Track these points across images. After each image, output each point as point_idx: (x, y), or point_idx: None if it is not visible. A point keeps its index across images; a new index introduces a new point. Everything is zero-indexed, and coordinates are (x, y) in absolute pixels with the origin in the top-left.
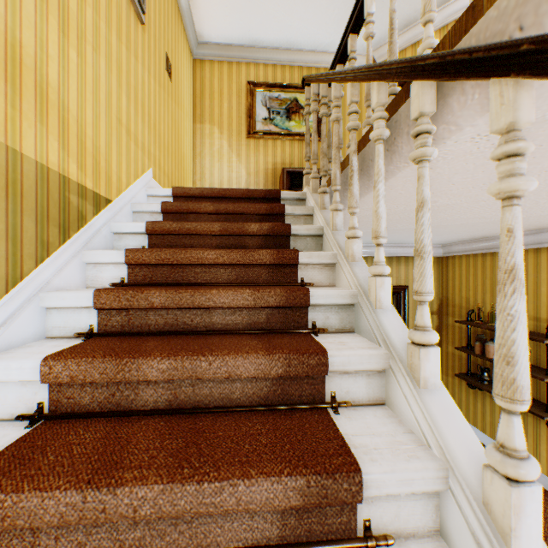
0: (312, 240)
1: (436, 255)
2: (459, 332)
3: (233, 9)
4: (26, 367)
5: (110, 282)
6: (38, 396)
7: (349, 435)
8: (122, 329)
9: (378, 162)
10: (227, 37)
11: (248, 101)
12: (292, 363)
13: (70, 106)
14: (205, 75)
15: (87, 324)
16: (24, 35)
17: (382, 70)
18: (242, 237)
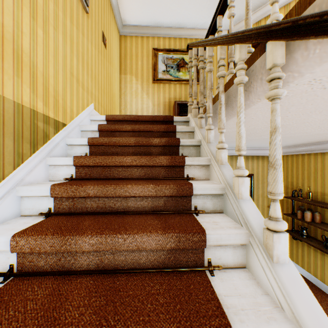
0: (194, 148)
1: None
2: (286, 203)
3: (144, 4)
4: (1, 241)
5: (64, 177)
6: (10, 260)
7: (222, 295)
8: (69, 210)
9: (239, 98)
10: (140, 21)
11: (153, 60)
12: (181, 240)
13: (38, 65)
14: (127, 45)
15: (47, 207)
16: (5, 19)
17: (243, 35)
18: (149, 147)
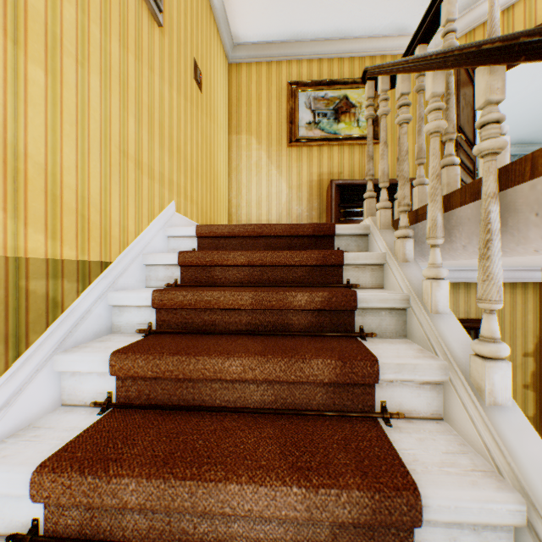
0: (390, 314)
1: (532, 280)
2: None
3: None
4: None
5: (92, 397)
6: None
7: None
8: (81, 531)
9: None
10: (265, 34)
11: (290, 104)
12: None
13: (30, 150)
14: (241, 80)
15: (30, 516)
16: None
17: None
18: (283, 311)
